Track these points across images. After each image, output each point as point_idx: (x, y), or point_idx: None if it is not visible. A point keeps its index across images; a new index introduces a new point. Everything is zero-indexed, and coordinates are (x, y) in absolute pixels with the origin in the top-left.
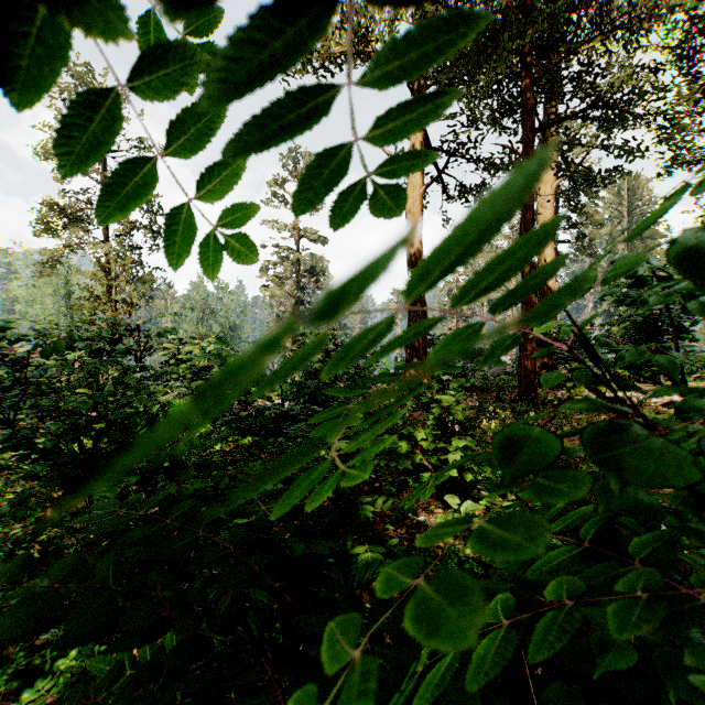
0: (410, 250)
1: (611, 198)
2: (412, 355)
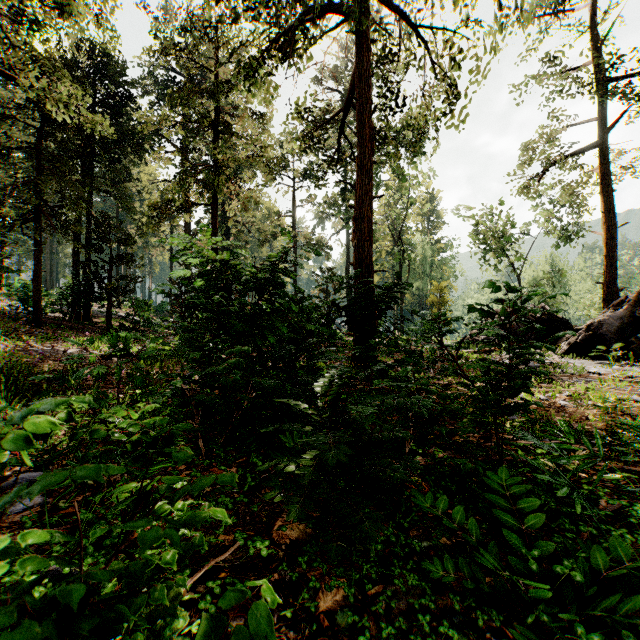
0: None
1: None
2: None
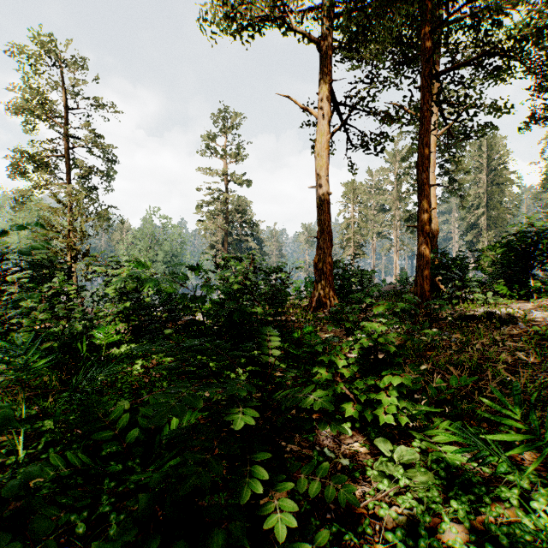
0: (318, 187)
1: (474, 153)
2: (320, 276)
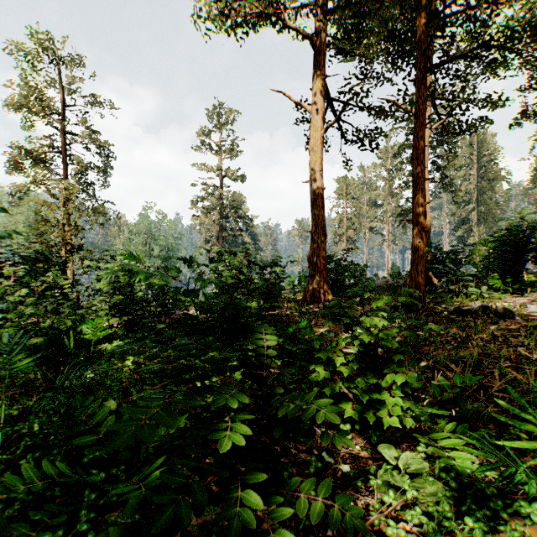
0: (312, 182)
1: (465, 149)
2: (314, 270)
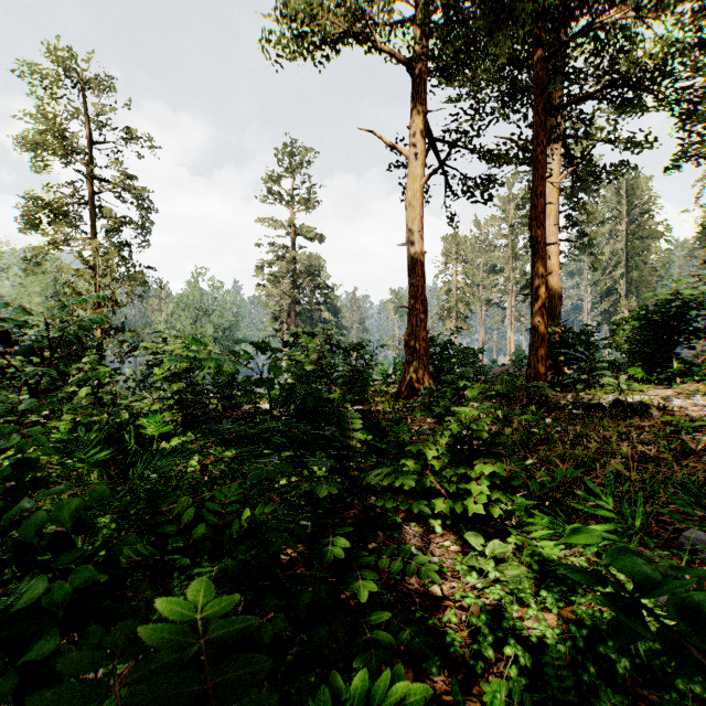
0: (410, 245)
1: (611, 198)
2: (412, 355)
